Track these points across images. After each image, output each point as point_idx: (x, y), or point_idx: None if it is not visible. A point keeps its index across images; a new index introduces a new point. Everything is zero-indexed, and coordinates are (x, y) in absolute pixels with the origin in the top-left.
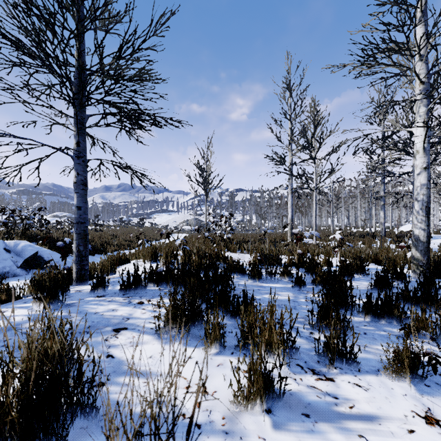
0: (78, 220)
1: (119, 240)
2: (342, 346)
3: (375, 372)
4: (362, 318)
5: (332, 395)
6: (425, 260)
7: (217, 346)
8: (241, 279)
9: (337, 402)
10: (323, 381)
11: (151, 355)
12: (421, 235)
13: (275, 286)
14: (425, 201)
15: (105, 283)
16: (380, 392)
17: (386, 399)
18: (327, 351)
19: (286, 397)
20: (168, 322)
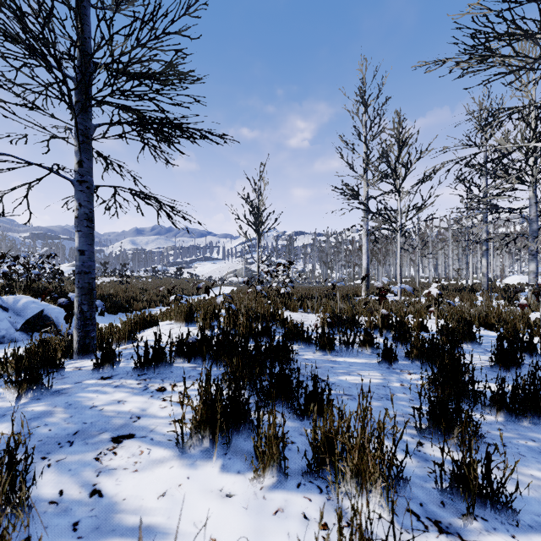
0: (81, 268)
1: (150, 295)
2: (483, 480)
3: None
4: (491, 416)
5: None
6: None
7: (273, 472)
8: (306, 350)
9: None
10: None
11: (164, 490)
12: None
13: (354, 361)
14: None
15: (115, 358)
16: None
17: None
18: (457, 485)
19: None
20: (196, 429)
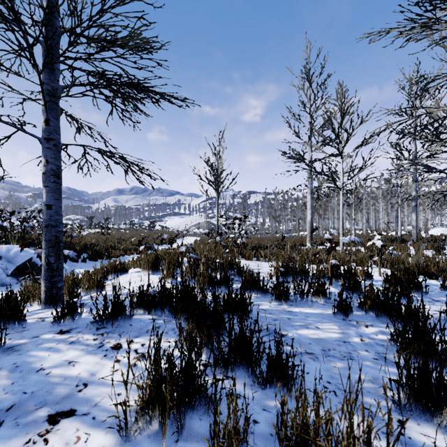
0: (48, 222)
1: (126, 244)
2: None
3: None
4: None
5: None
6: None
7: None
8: (262, 299)
9: None
10: None
11: None
12: None
13: (309, 312)
14: None
15: (77, 310)
16: None
17: None
18: None
19: None
20: (143, 409)
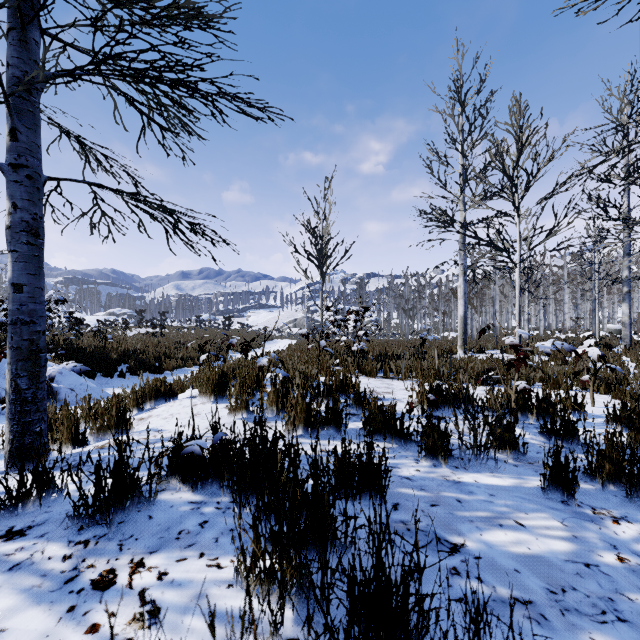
0: (16, 315)
1: (187, 351)
2: None
3: None
4: None
5: None
6: None
7: None
8: (401, 455)
9: None
10: None
11: None
12: None
13: (493, 483)
14: None
15: (53, 481)
16: None
17: None
18: None
19: None
20: None
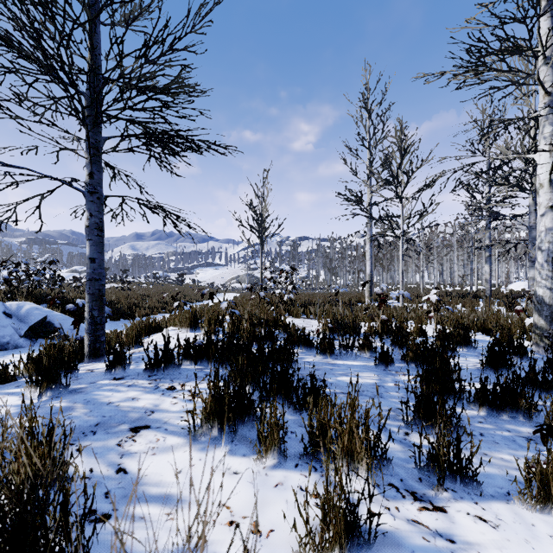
0: (92, 276)
1: (152, 302)
2: (454, 458)
3: (505, 497)
4: (474, 411)
5: (445, 536)
6: (552, 330)
7: (275, 455)
8: (307, 354)
9: (455, 548)
10: (430, 512)
11: (180, 468)
12: (546, 296)
13: (352, 364)
14: (552, 251)
15: (126, 360)
16: (515, 531)
17: (527, 543)
18: (433, 463)
19: (377, 541)
20: (206, 419)
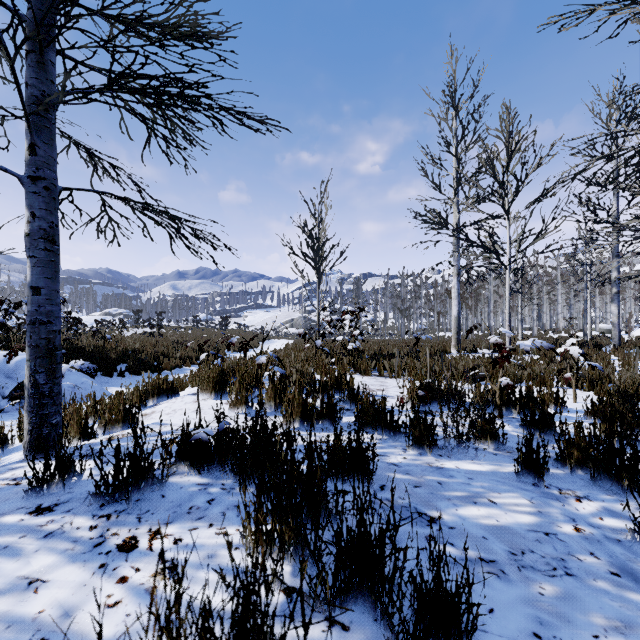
0: (35, 316)
1: (185, 350)
2: None
3: None
4: None
5: None
6: None
7: None
8: (390, 445)
9: None
10: None
11: None
12: None
13: (472, 469)
14: None
15: (74, 466)
16: None
17: None
18: None
19: None
20: None
